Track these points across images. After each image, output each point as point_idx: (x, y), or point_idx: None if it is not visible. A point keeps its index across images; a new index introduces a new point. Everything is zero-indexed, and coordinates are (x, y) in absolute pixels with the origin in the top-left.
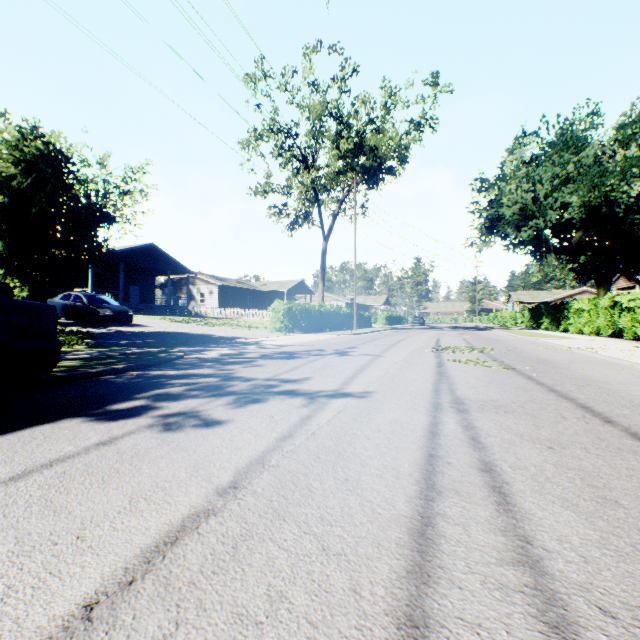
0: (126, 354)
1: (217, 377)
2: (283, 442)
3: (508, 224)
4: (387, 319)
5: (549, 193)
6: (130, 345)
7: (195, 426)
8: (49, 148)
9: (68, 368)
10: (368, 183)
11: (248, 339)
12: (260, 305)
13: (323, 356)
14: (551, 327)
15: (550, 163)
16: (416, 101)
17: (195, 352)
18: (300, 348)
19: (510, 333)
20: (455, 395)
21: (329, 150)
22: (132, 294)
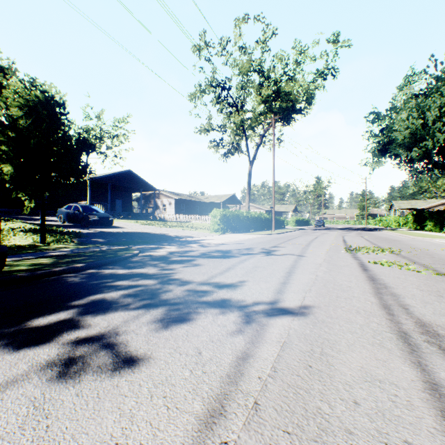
0: (95, 252)
1: (157, 278)
2: (208, 434)
3: (399, 146)
4: (296, 222)
5: (437, 119)
6: (105, 243)
7: (98, 370)
8: (45, 95)
9: (37, 266)
10: (283, 121)
11: (193, 238)
12: (204, 212)
13: (252, 255)
14: (434, 229)
15: (438, 94)
16: (320, 56)
17: (149, 250)
18: (232, 247)
19: (402, 234)
20: (415, 317)
21: (254, 96)
22: (117, 205)
